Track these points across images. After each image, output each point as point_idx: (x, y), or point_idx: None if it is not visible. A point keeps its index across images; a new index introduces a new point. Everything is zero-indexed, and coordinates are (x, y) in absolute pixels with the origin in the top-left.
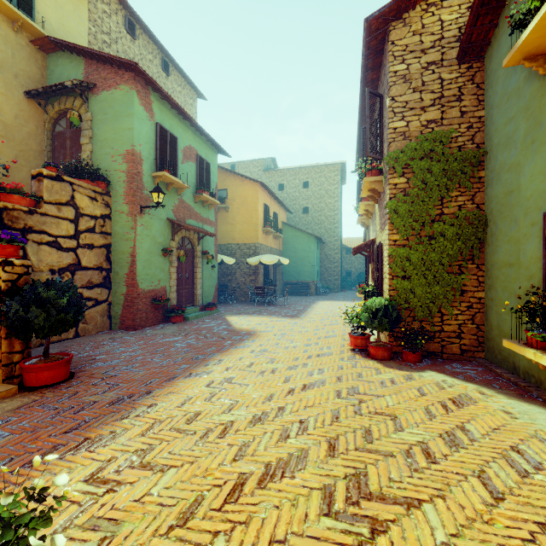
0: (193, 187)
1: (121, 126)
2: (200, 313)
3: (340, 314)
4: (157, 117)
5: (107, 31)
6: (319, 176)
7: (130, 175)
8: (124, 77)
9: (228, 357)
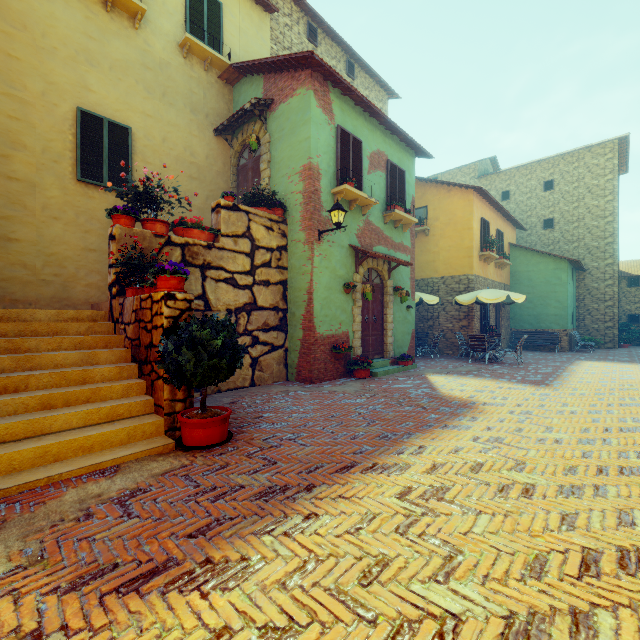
0: (382, 203)
1: (297, 139)
2: (391, 368)
3: (636, 386)
4: (337, 119)
5: (289, 46)
6: (574, 167)
7: (306, 195)
8: (301, 78)
9: (433, 442)
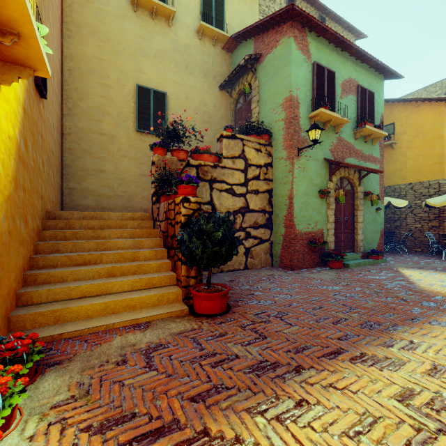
0: (352, 122)
1: (280, 78)
2: (362, 261)
3: None
4: (313, 57)
5: None
6: None
7: (287, 121)
8: (283, 30)
9: (426, 339)
